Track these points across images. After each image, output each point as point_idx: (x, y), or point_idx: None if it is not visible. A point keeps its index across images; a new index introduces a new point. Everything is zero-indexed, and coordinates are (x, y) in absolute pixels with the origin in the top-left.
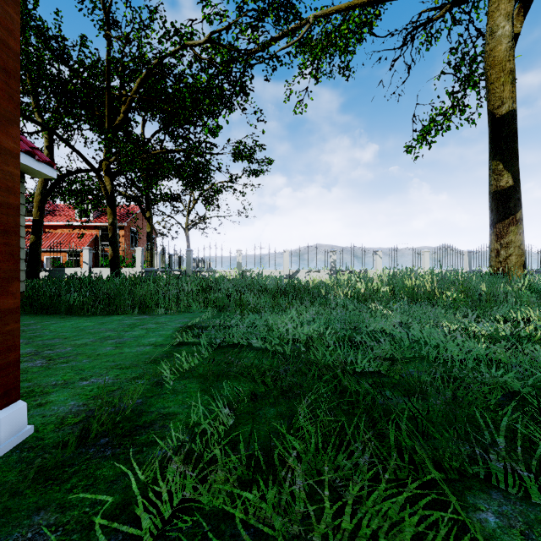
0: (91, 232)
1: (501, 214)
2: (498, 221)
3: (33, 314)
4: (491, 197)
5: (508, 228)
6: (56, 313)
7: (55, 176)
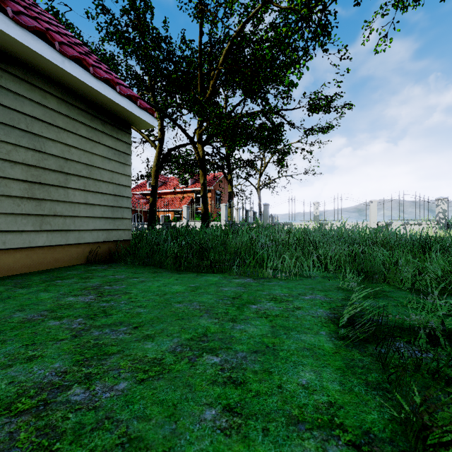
0: (189, 195)
1: None
2: None
3: (132, 263)
4: None
5: None
6: (151, 264)
7: (155, 125)
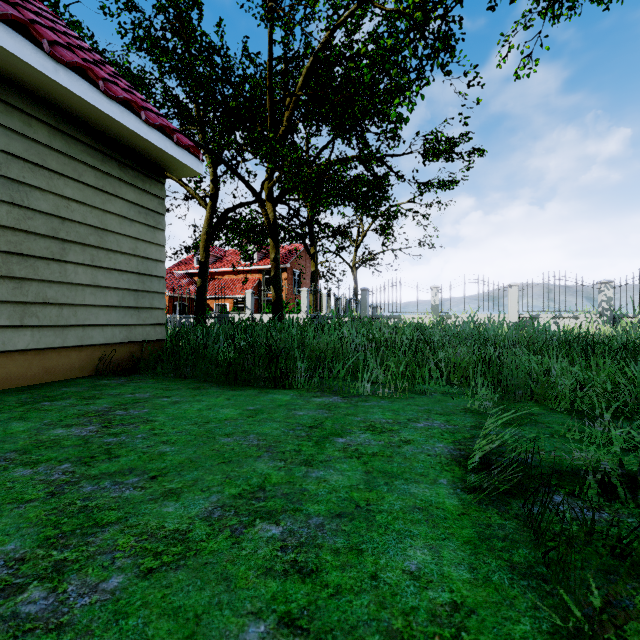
0: (255, 276)
1: None
2: None
3: (164, 375)
4: None
5: None
6: (192, 376)
7: (201, 171)
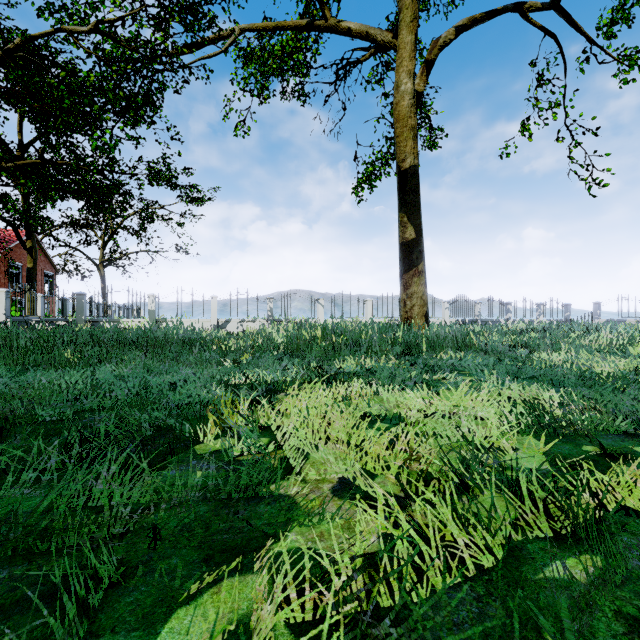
0: None
1: (407, 265)
2: (404, 272)
3: None
4: (400, 248)
5: (412, 279)
6: None
7: None
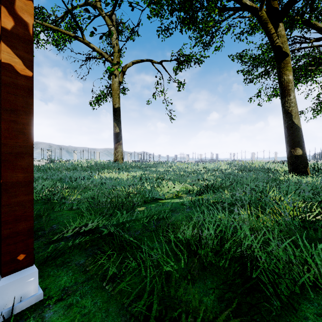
0: None
1: (116, 141)
2: (115, 143)
3: None
4: (114, 134)
5: (118, 146)
6: None
7: None
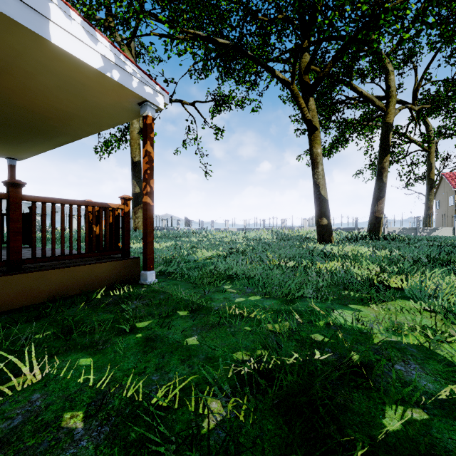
0: None
1: (136, 204)
2: (135, 207)
3: None
4: (133, 195)
5: (138, 210)
6: None
7: None
